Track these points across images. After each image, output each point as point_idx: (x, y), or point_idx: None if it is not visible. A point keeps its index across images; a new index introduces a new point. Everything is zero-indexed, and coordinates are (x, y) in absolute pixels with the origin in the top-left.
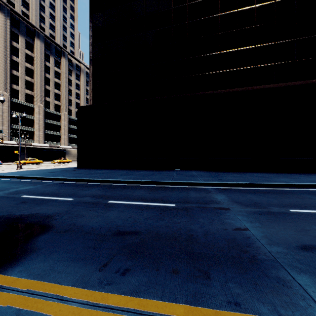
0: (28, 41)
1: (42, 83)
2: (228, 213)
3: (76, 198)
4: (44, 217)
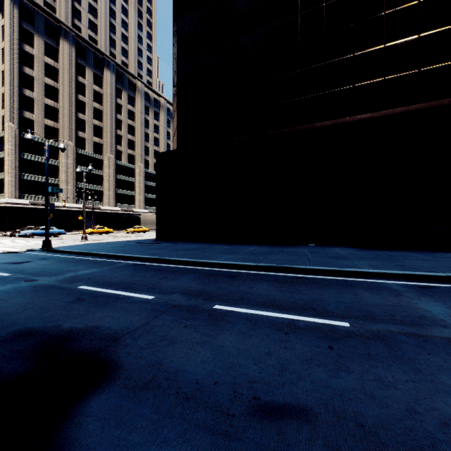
0: (96, 74)
1: (112, 127)
2: None
3: (158, 296)
4: (106, 338)
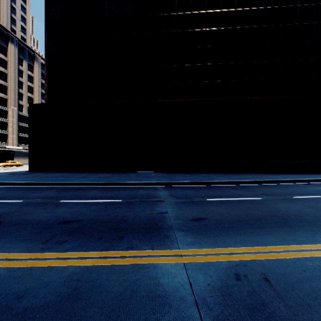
0: None
1: None
2: (161, 204)
3: (26, 200)
4: None
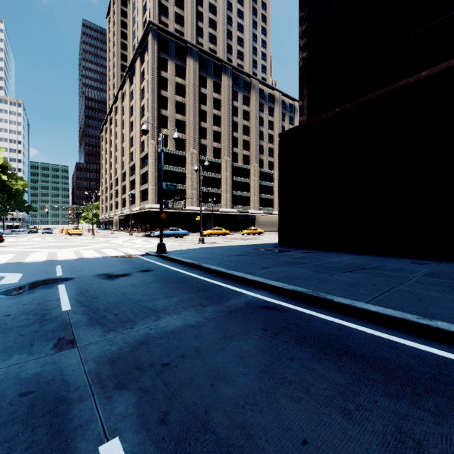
0: (215, 82)
1: (229, 131)
2: None
3: None
4: None
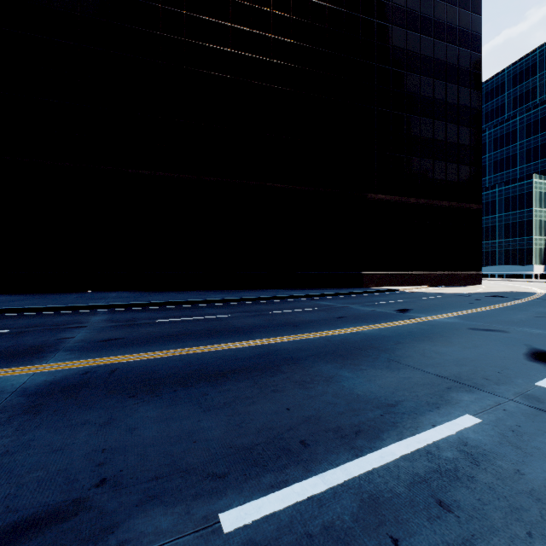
0: None
1: None
2: (77, 329)
3: None
4: None
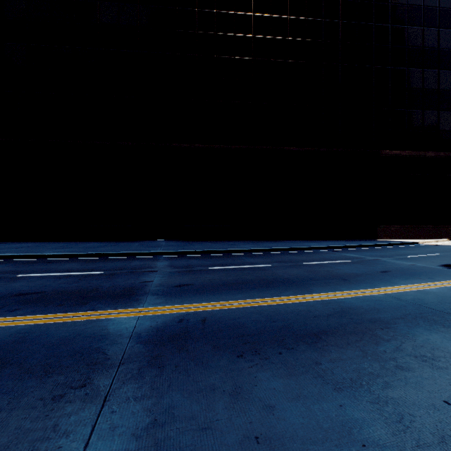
0: None
1: None
2: (152, 274)
3: None
4: None
